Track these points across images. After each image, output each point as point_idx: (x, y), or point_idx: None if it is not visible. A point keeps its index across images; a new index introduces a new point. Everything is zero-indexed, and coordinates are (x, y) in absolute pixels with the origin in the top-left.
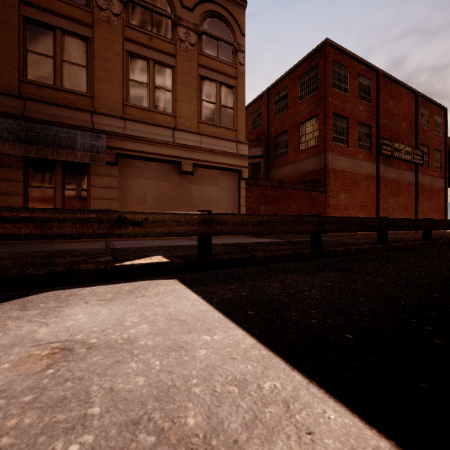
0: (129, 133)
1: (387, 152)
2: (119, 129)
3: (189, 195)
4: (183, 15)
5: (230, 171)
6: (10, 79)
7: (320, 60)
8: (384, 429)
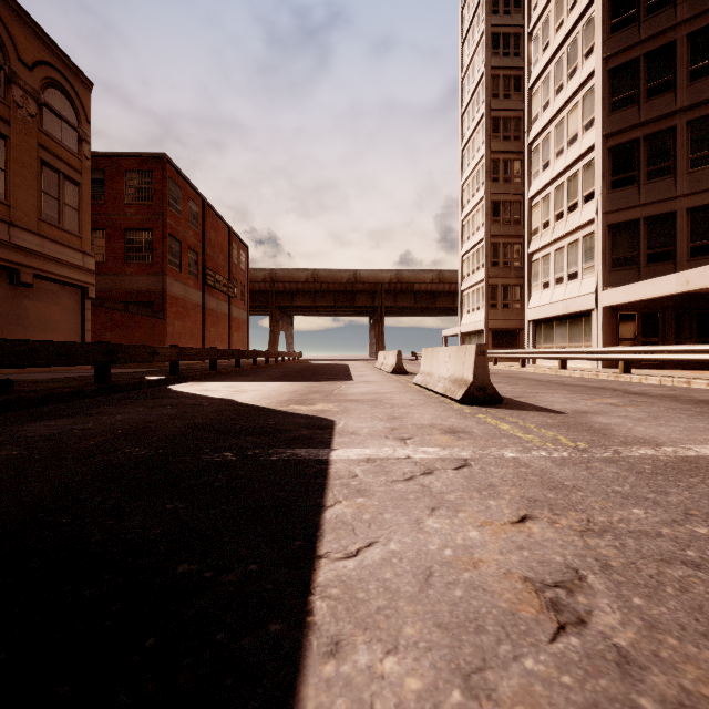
0: None
1: (211, 283)
2: None
3: (24, 315)
4: (20, 72)
5: (72, 287)
6: None
7: (157, 171)
8: (293, 382)
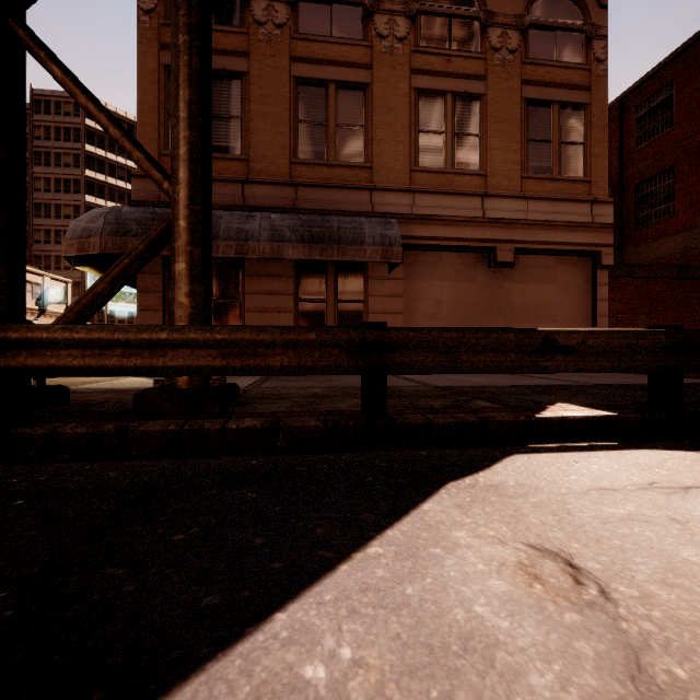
0: (419, 212)
1: None
2: (406, 207)
3: (505, 302)
4: (498, 7)
5: (576, 256)
6: (280, 163)
7: None
8: None
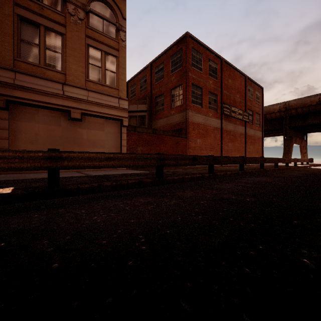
0: (20, 83)
1: (227, 113)
2: (9, 79)
3: (78, 137)
4: None
5: (113, 120)
6: None
7: (184, 46)
8: None
